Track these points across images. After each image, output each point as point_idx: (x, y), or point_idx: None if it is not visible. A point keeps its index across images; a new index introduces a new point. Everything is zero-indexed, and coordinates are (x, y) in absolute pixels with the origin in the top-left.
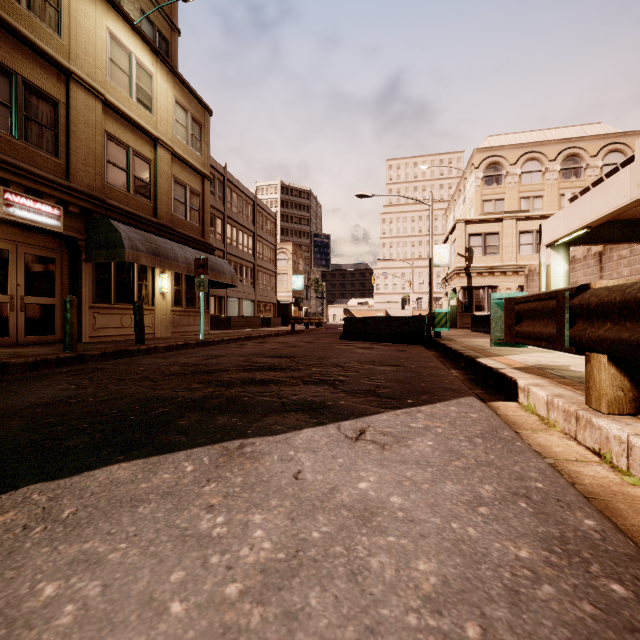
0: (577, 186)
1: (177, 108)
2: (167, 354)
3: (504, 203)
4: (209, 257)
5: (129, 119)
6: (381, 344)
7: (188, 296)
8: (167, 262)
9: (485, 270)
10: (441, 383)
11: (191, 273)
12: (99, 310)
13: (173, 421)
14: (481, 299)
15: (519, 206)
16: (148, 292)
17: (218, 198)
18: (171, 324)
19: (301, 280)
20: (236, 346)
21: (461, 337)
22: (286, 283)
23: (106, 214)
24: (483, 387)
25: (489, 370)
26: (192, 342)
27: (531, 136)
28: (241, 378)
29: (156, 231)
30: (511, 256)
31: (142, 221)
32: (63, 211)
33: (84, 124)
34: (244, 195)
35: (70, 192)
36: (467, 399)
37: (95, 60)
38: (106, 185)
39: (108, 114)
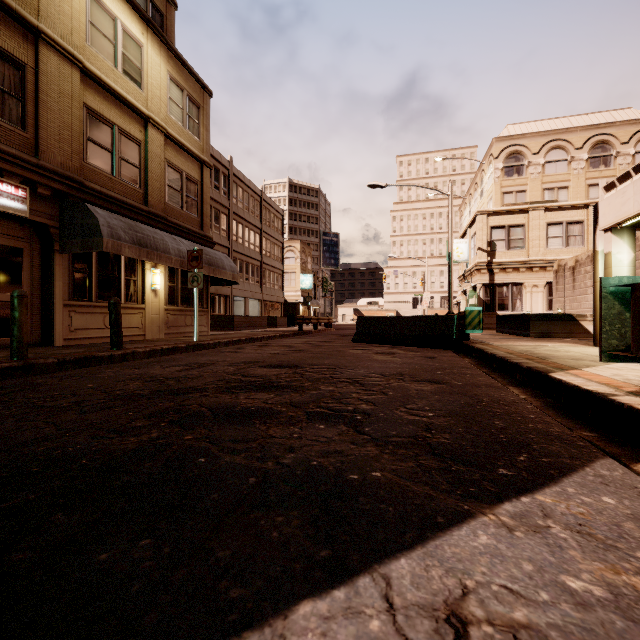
0: (606, 176)
1: (171, 85)
2: (143, 361)
3: (526, 195)
4: (207, 250)
5: (113, 92)
6: (401, 348)
7: (184, 294)
8: (156, 254)
9: (509, 266)
10: (525, 420)
11: (185, 267)
12: (76, 308)
13: (2, 550)
14: (504, 297)
15: (542, 198)
16: (137, 289)
17: (223, 193)
18: (164, 324)
19: (309, 279)
20: (232, 350)
21: (492, 340)
22: (294, 282)
23: (85, 198)
24: (586, 424)
25: (586, 395)
26: (181, 345)
27: (555, 123)
28: (215, 406)
29: (146, 220)
30: (538, 250)
31: (129, 208)
32: (30, 193)
33: (57, 94)
34: (250, 190)
35: (38, 170)
36: (609, 467)
37: (71, 21)
38: (86, 166)
39: (88, 85)
